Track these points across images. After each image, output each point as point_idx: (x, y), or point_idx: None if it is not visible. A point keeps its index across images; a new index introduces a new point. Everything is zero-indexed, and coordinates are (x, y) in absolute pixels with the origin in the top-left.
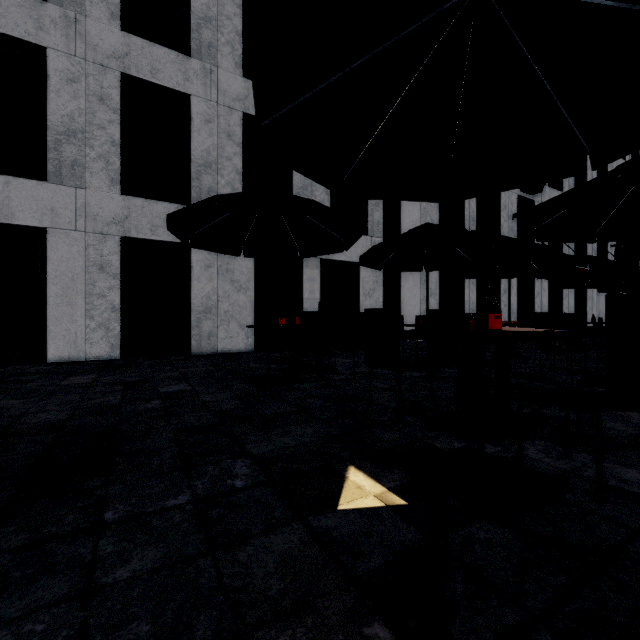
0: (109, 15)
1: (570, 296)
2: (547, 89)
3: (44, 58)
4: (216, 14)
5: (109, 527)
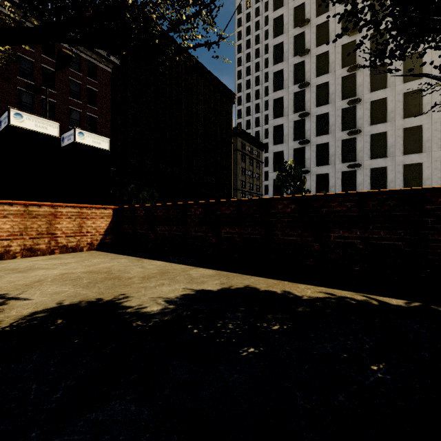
0: (400, 153)
1: None
2: None
3: (385, 167)
4: (431, 138)
5: None
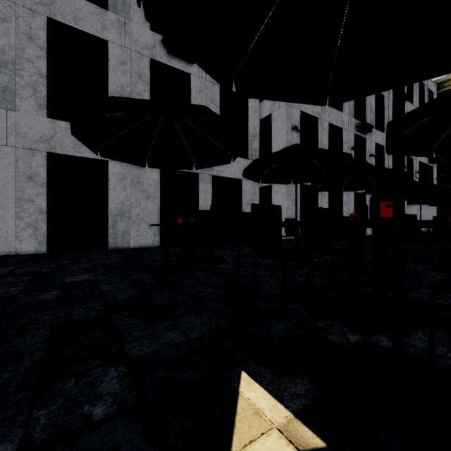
0: None
1: None
2: None
3: None
4: None
5: None
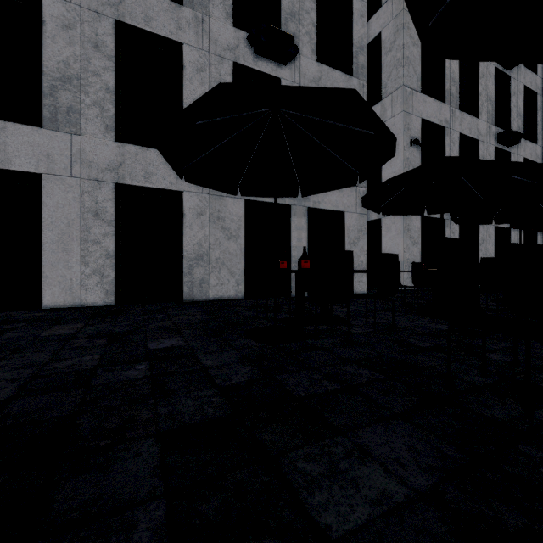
0: None
1: None
2: None
3: (41, 6)
4: None
5: None
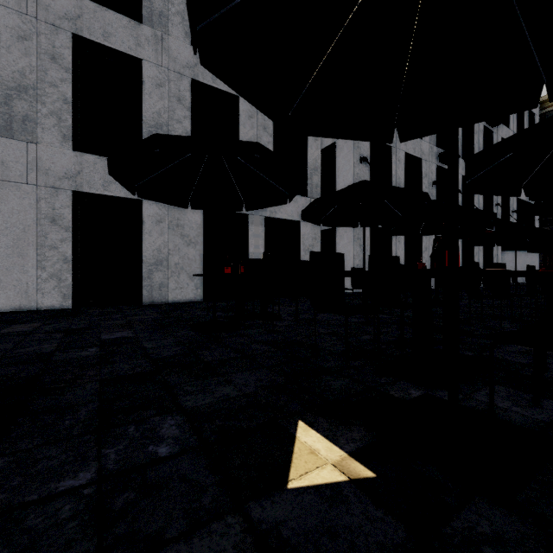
0: None
1: (480, 254)
2: (512, 3)
3: None
4: None
5: None
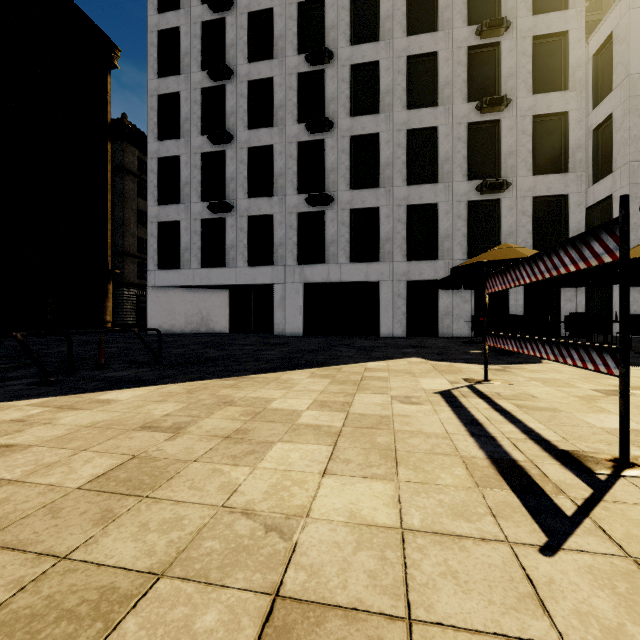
0: (402, 181)
1: None
2: None
3: (378, 210)
4: (451, 154)
5: (430, 349)
